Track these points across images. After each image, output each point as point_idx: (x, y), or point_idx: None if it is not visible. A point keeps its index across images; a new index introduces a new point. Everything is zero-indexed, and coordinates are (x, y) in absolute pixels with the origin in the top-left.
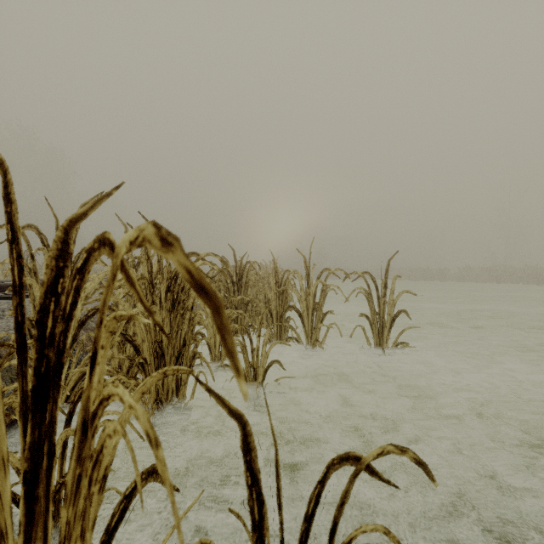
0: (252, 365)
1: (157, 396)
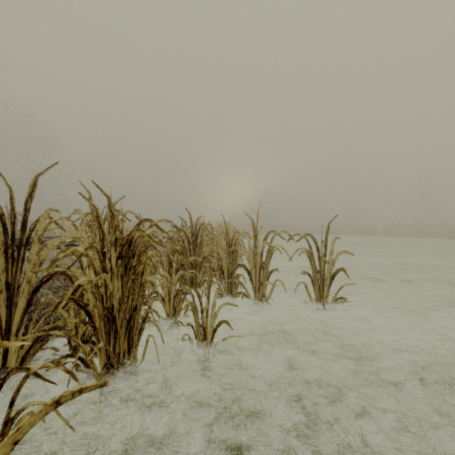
0: (202, 324)
1: (108, 359)
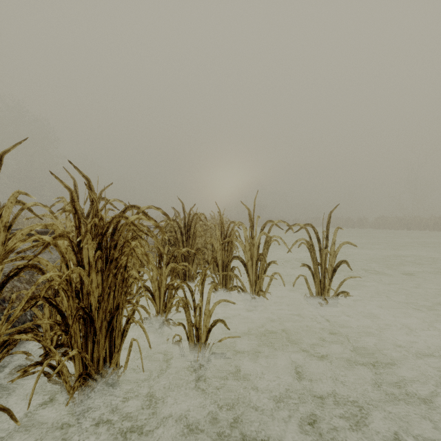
0: (195, 324)
1: (85, 367)
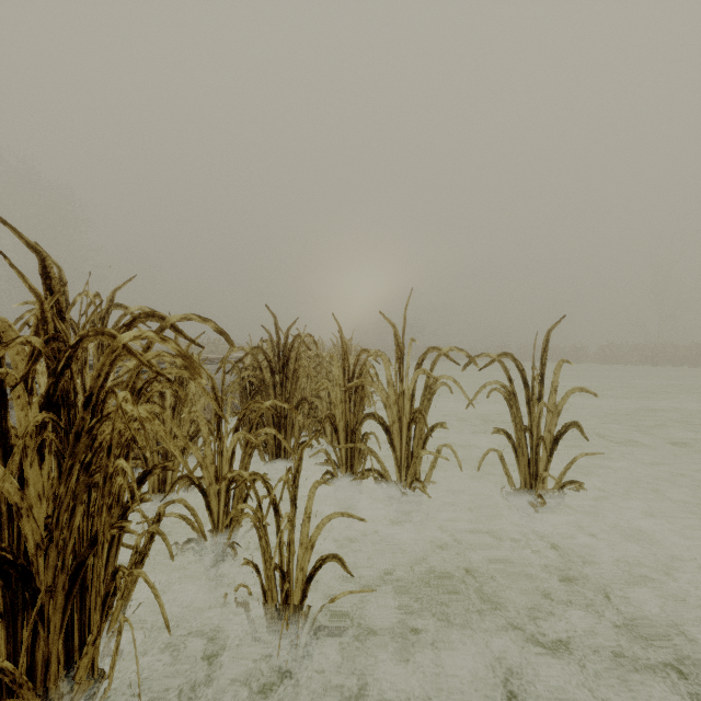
0: (279, 564)
1: (7, 687)
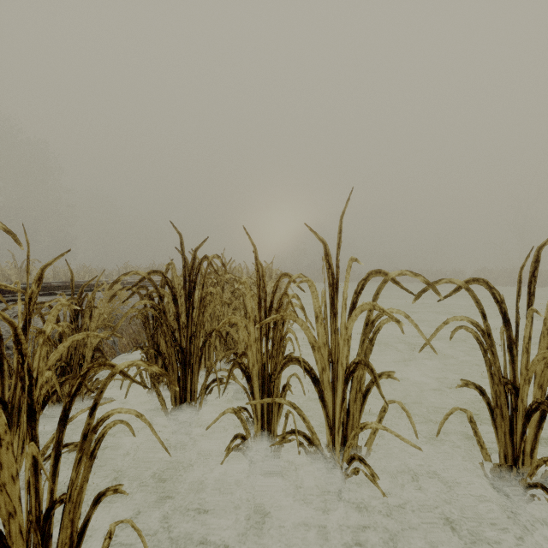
0: None
1: None
